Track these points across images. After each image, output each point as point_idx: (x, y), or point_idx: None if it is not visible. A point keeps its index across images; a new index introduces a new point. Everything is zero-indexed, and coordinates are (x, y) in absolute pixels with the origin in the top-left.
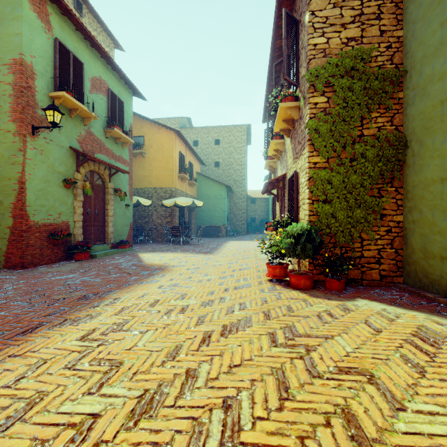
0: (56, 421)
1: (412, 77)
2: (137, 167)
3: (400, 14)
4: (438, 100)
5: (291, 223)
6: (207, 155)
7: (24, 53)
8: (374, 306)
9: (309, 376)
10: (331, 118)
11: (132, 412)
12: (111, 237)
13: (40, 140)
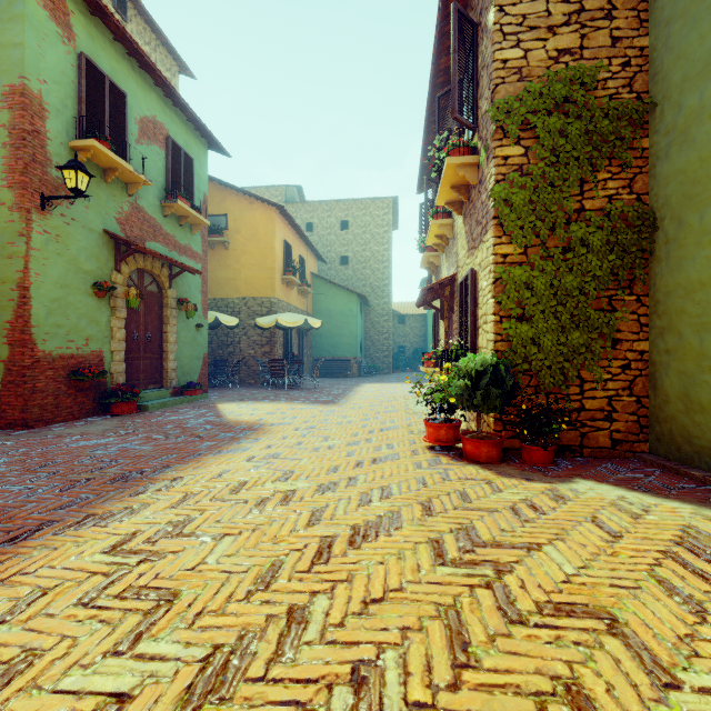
0: (52, 708)
1: (665, 114)
2: (215, 265)
3: (645, 10)
4: (710, 149)
5: (465, 354)
6: (328, 246)
7: (28, 76)
8: (604, 493)
9: (504, 620)
10: (531, 181)
11: (188, 690)
12: (172, 378)
13: (54, 218)
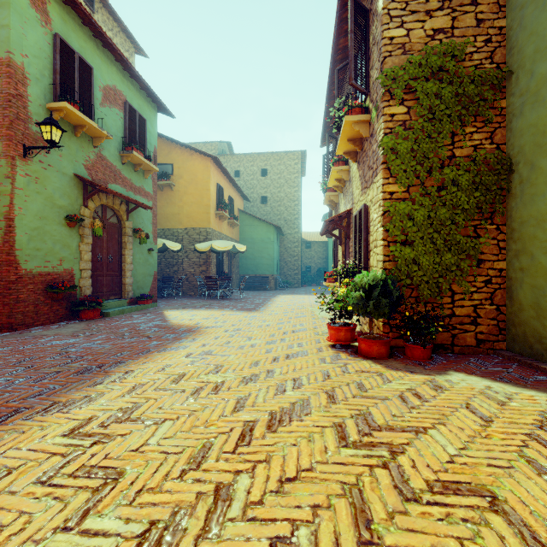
0: None
1: (519, 80)
2: (163, 203)
3: None
4: None
5: (359, 271)
6: (251, 188)
7: (13, 51)
8: (474, 383)
9: (400, 498)
10: (412, 134)
11: None
12: (129, 290)
13: (34, 164)
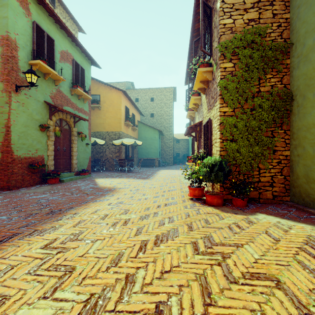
0: None
1: (297, 48)
2: (94, 117)
3: (288, 1)
4: None
5: (206, 156)
6: (145, 108)
7: (10, 31)
8: (270, 219)
9: (227, 281)
10: (236, 78)
11: None
12: (75, 167)
13: (21, 95)
